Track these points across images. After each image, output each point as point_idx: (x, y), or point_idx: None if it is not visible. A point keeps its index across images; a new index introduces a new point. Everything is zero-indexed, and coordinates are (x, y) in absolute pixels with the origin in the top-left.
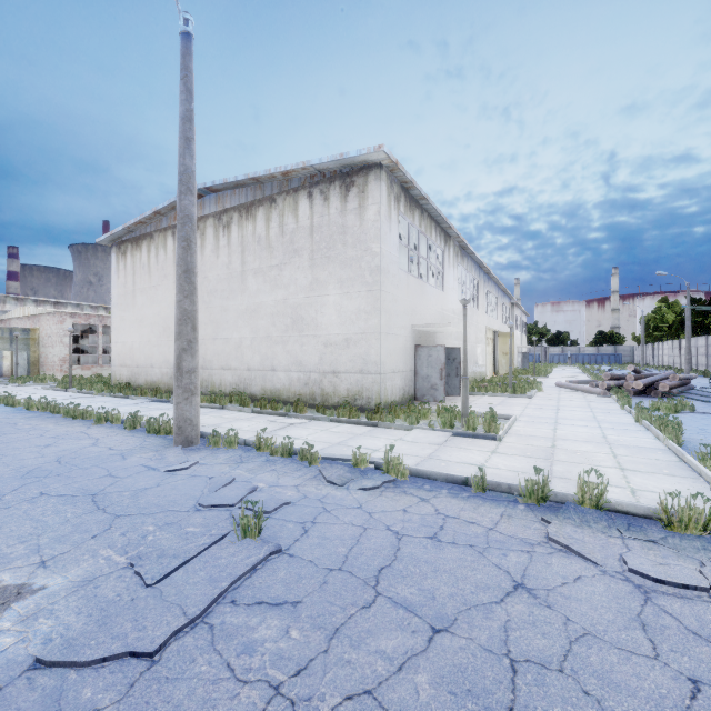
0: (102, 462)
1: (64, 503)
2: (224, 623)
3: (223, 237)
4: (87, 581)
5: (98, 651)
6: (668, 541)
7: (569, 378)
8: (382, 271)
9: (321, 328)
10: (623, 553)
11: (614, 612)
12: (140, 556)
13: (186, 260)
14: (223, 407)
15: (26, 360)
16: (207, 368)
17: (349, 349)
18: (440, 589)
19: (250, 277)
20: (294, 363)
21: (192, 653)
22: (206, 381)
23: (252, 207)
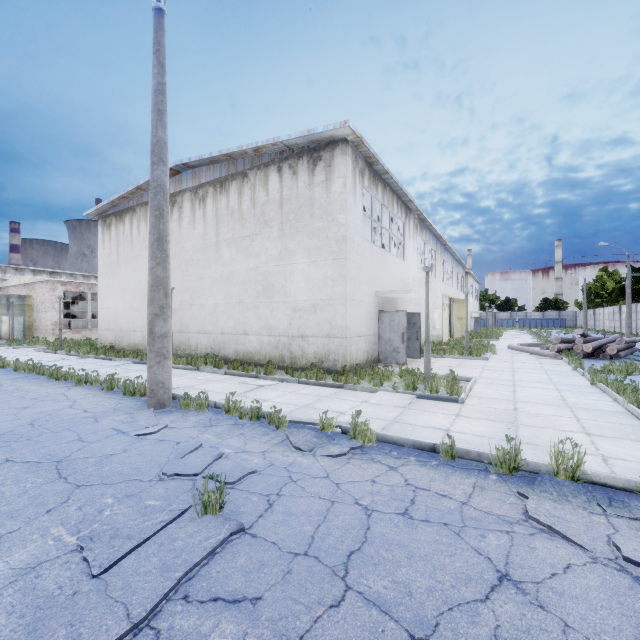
0: (74, 425)
1: (27, 471)
2: (173, 629)
3: (199, 210)
4: (29, 568)
5: None
6: None
7: (519, 341)
8: (348, 241)
9: (290, 294)
10: (611, 535)
11: (618, 615)
12: (92, 536)
13: (158, 228)
14: (198, 368)
15: (21, 324)
16: (184, 332)
17: (316, 314)
18: (416, 581)
19: (224, 247)
20: (265, 328)
21: None
22: (183, 344)
23: (226, 181)
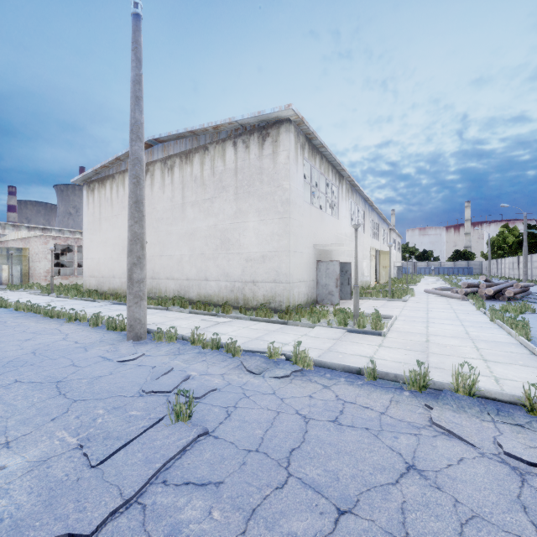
0: (68, 354)
1: (33, 389)
2: (155, 504)
3: (168, 177)
4: (41, 461)
5: (40, 533)
6: (533, 425)
7: (434, 286)
8: (291, 203)
9: (243, 247)
10: (496, 436)
11: (497, 494)
12: (89, 437)
13: (136, 193)
14: (167, 308)
15: (19, 272)
16: (155, 278)
17: (265, 263)
18: (343, 470)
19: (188, 208)
20: (223, 275)
21: (125, 535)
22: (154, 288)
23: (190, 153)
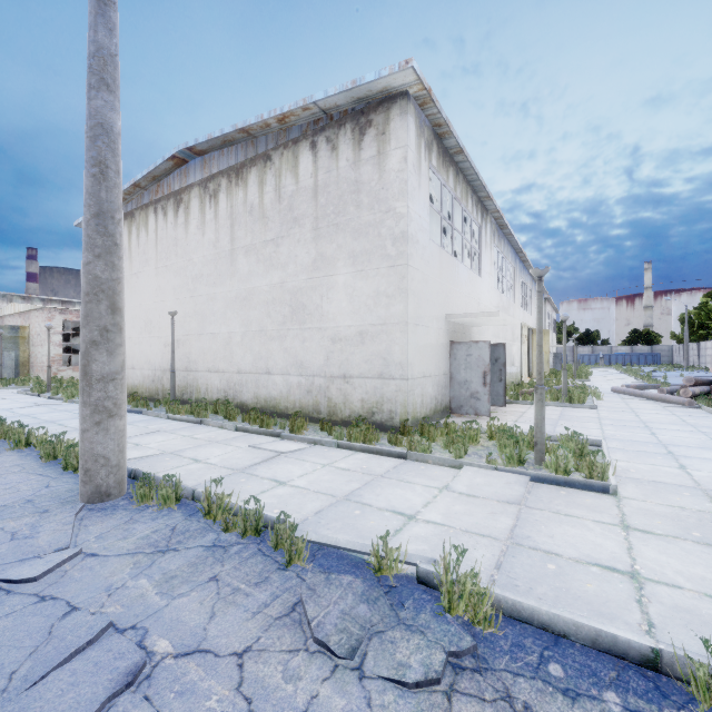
0: None
1: None
2: None
3: (210, 209)
4: None
5: None
6: None
7: (616, 381)
8: (409, 239)
9: (328, 318)
10: None
11: None
12: None
13: (97, 197)
14: (202, 421)
15: (13, 360)
16: (191, 370)
17: (364, 345)
18: None
19: (240, 256)
20: (294, 365)
21: None
22: (190, 386)
23: (243, 168)
